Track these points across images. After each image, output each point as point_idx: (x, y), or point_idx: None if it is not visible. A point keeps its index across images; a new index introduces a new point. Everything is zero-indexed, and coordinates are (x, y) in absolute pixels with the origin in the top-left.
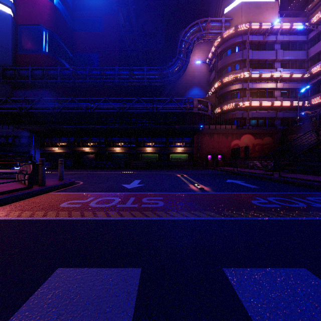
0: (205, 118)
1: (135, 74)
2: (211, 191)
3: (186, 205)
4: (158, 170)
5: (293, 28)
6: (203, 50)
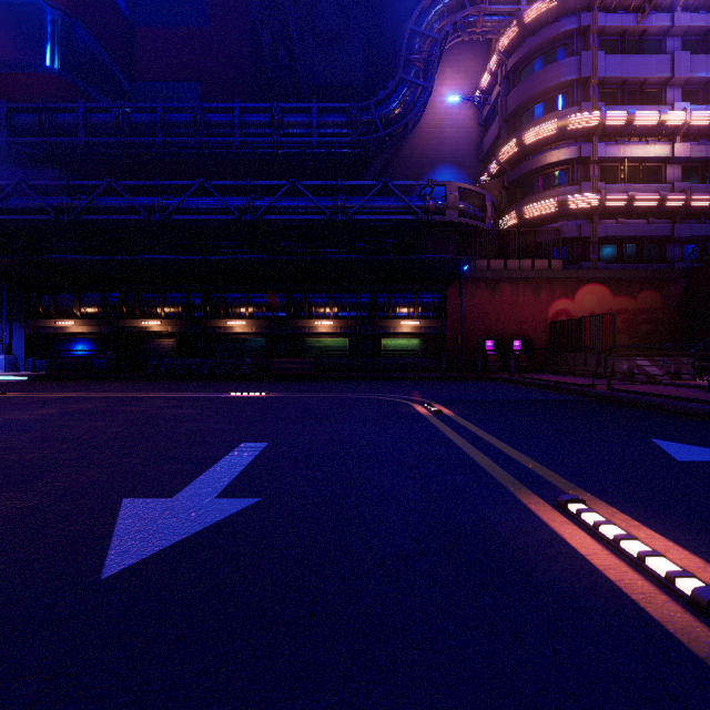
0: (477, 238)
1: (288, 125)
2: None
3: None
4: (349, 383)
5: None
6: (465, 71)
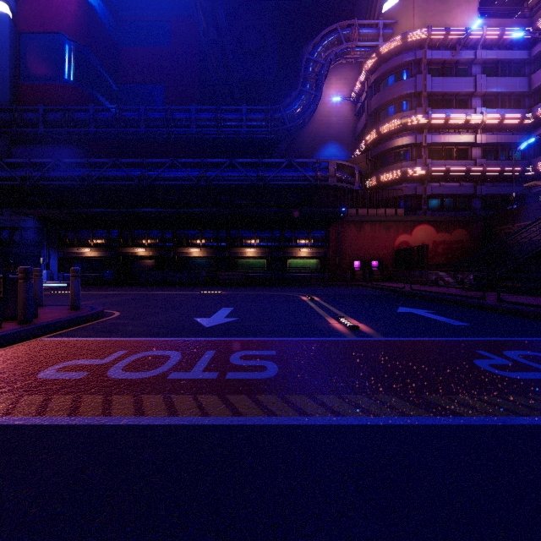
0: (349, 195)
1: (226, 120)
2: (377, 335)
3: (330, 375)
4: (267, 287)
5: (505, 37)
6: (345, 78)
